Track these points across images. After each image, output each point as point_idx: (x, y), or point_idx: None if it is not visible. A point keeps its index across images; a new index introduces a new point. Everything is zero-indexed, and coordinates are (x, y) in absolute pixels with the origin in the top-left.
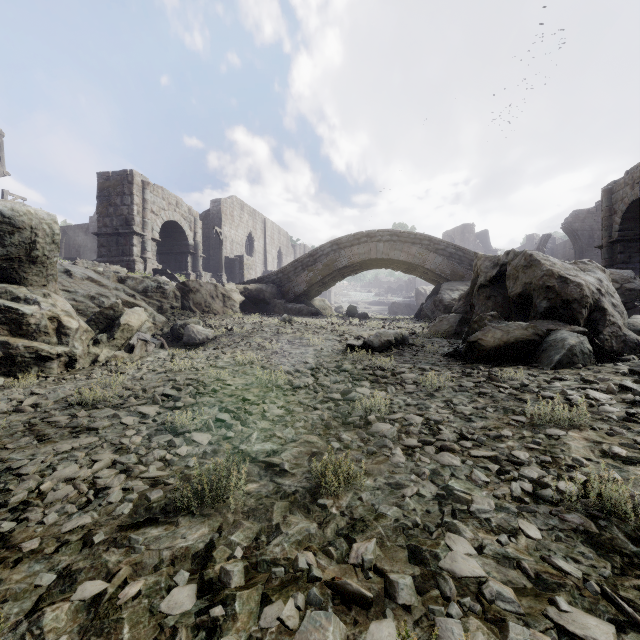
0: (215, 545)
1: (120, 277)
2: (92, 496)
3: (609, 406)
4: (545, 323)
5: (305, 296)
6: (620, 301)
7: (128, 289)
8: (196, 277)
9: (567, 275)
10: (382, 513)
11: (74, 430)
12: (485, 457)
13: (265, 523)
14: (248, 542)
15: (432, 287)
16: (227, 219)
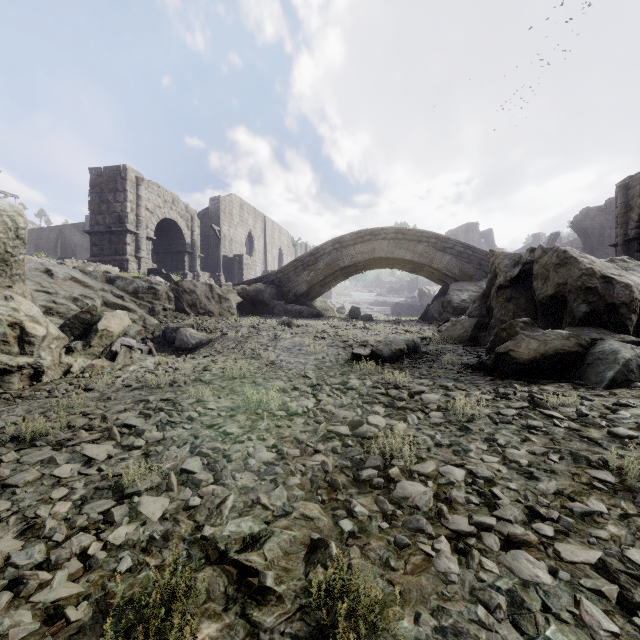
0: None
1: (109, 277)
2: None
3: None
4: (586, 331)
5: (306, 297)
6: None
7: (117, 290)
8: (193, 277)
9: (611, 274)
10: None
11: None
12: (587, 563)
13: None
14: None
15: (436, 287)
16: (226, 217)
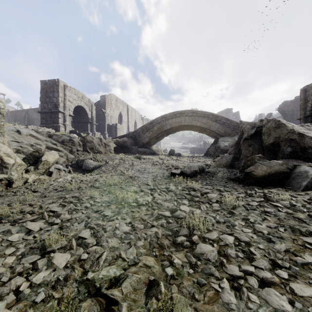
0: None
1: (49, 134)
2: None
3: None
4: (290, 161)
5: (148, 144)
6: None
7: (53, 141)
8: (92, 134)
9: (303, 132)
10: None
11: None
12: (310, 297)
13: None
14: None
15: (212, 140)
16: (108, 105)
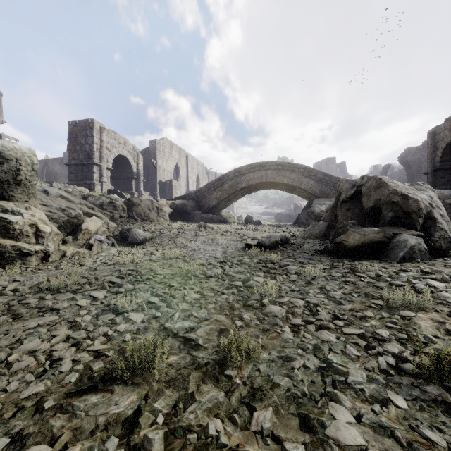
0: (141, 411)
1: (83, 195)
2: (48, 366)
3: (445, 292)
4: (391, 228)
5: (216, 209)
6: (445, 212)
7: (89, 204)
8: (138, 195)
9: (407, 193)
10: (276, 383)
11: (41, 310)
12: (355, 334)
13: (182, 391)
14: (168, 409)
15: (306, 202)
16: (160, 154)
